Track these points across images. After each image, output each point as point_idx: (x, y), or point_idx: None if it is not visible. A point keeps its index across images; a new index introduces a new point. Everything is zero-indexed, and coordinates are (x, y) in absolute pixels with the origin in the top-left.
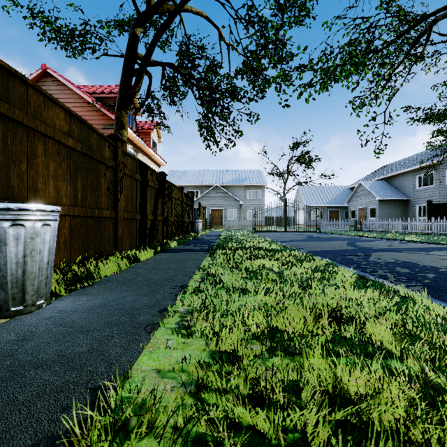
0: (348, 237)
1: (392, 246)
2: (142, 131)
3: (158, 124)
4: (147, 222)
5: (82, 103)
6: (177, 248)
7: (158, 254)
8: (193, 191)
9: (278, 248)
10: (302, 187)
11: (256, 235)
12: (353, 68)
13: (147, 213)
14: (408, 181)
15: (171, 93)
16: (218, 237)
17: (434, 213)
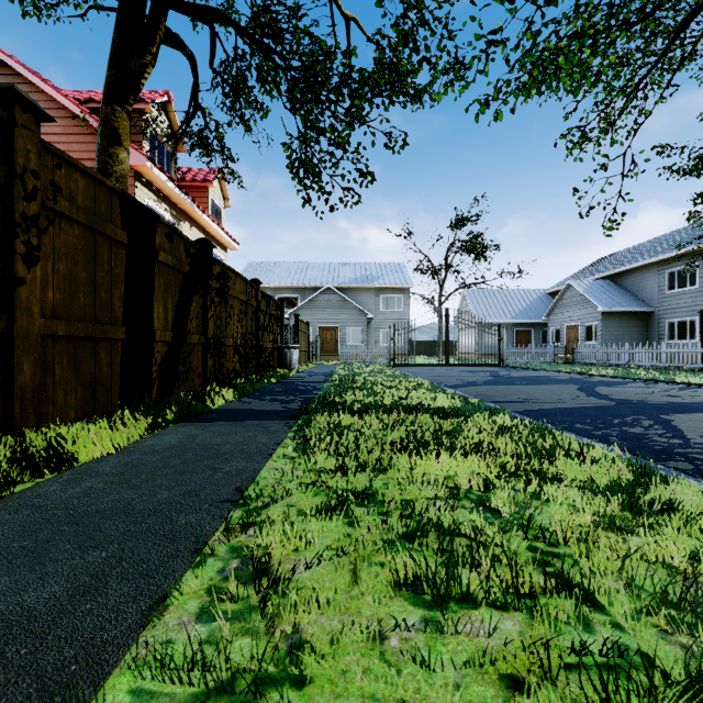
0: (565, 377)
1: (679, 398)
2: (193, 185)
3: (219, 170)
4: (154, 347)
5: (65, 119)
6: (228, 409)
7: (164, 430)
8: (288, 297)
9: (458, 407)
10: (470, 291)
11: (398, 371)
12: (588, 50)
13: (152, 326)
14: (651, 281)
15: (233, 92)
16: (327, 378)
17: None
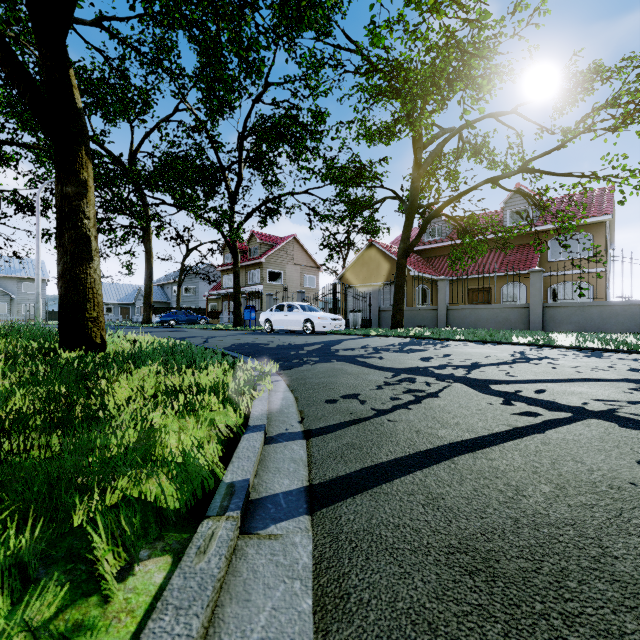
0: None
1: None
2: None
3: None
4: None
5: None
6: None
7: None
8: None
9: None
10: None
11: None
12: None
13: None
14: (170, 290)
15: None
16: None
17: (156, 312)
